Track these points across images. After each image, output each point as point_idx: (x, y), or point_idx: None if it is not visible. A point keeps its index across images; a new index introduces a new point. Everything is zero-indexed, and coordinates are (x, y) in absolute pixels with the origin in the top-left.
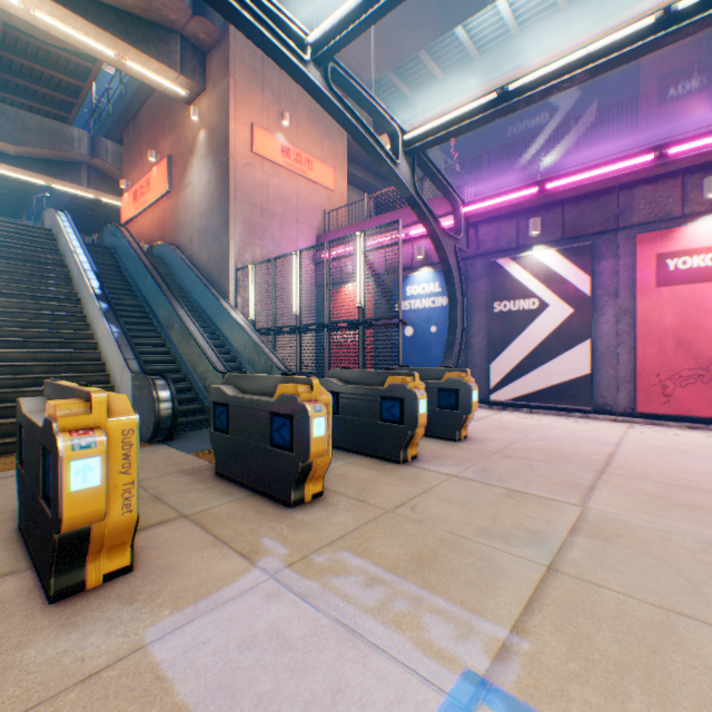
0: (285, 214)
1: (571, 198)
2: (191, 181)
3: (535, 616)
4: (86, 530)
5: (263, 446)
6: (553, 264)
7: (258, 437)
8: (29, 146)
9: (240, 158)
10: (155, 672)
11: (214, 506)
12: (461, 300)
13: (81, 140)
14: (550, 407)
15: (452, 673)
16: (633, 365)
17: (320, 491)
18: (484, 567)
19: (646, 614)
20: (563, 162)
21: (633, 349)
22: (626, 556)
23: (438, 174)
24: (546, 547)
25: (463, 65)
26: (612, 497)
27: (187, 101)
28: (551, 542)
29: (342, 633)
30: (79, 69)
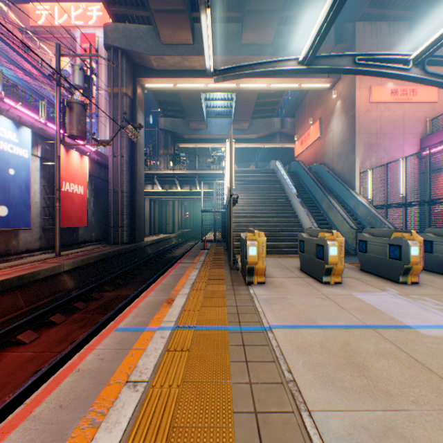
0: (392, 131)
1: None
2: (331, 129)
3: None
4: (330, 266)
5: (383, 258)
6: None
7: (381, 254)
8: (259, 133)
9: (361, 109)
10: (357, 298)
11: (362, 277)
12: None
13: (277, 123)
14: None
15: None
16: None
17: (415, 281)
18: None
19: None
20: None
21: None
22: None
23: None
24: None
25: None
26: None
27: (329, 88)
28: None
29: (420, 308)
30: (278, 93)
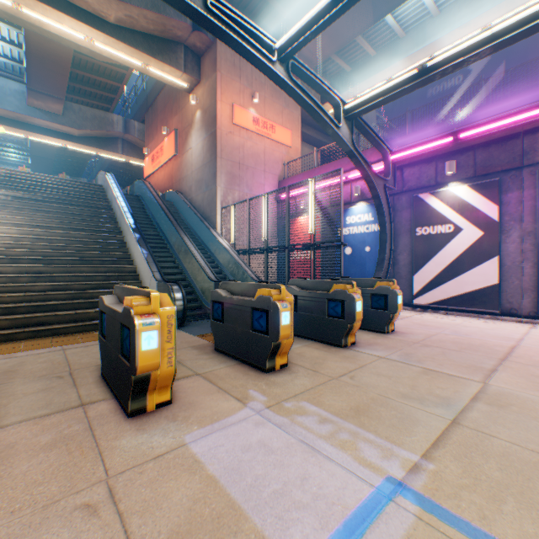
0: (255, 166)
1: (481, 144)
2: (191, 147)
3: (439, 450)
4: (148, 375)
5: (246, 331)
6: (466, 196)
7: (243, 325)
8: (87, 129)
9: (224, 128)
10: (194, 458)
11: (215, 369)
12: (389, 227)
13: (118, 123)
14: (463, 310)
15: (378, 476)
16: (536, 277)
17: (286, 363)
18: (403, 418)
19: (526, 456)
20: (474, 115)
21: (536, 264)
22: (515, 418)
23: (371, 131)
24: (452, 408)
25: (391, 43)
26: (509, 378)
27: (188, 91)
28: (455, 405)
29: (305, 448)
30: (118, 75)
